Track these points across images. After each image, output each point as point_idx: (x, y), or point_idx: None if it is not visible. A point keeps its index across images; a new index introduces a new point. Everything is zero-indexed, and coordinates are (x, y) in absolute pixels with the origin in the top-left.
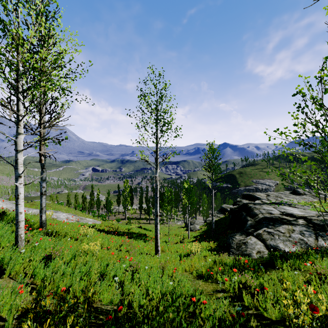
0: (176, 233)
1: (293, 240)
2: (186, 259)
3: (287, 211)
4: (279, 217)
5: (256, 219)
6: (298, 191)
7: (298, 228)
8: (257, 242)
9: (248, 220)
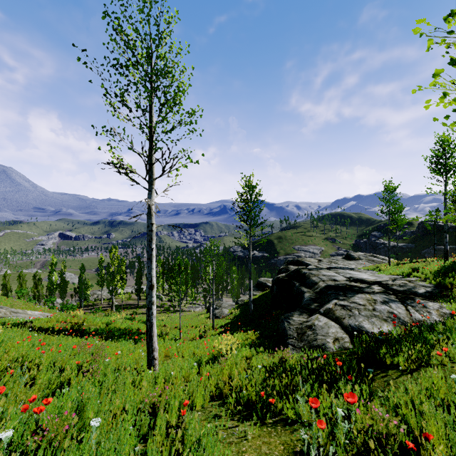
0: (193, 324)
1: (380, 315)
2: (210, 367)
3: (355, 276)
4: (347, 284)
5: (316, 290)
6: (352, 255)
7: (378, 297)
8: (329, 323)
9: (305, 292)
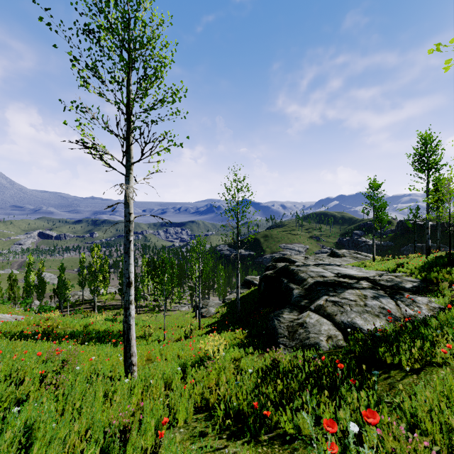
0: (178, 324)
1: (372, 310)
2: (196, 370)
3: (343, 272)
4: (336, 280)
5: (305, 286)
6: (337, 253)
7: (368, 292)
8: (320, 320)
9: (294, 289)
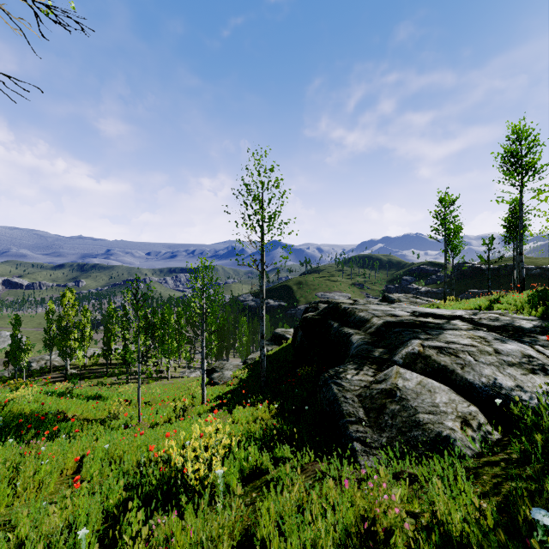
0: (175, 396)
1: (516, 361)
2: (156, 511)
3: (420, 311)
4: (415, 320)
5: (370, 329)
6: (391, 297)
7: (482, 333)
8: (426, 382)
9: (352, 334)
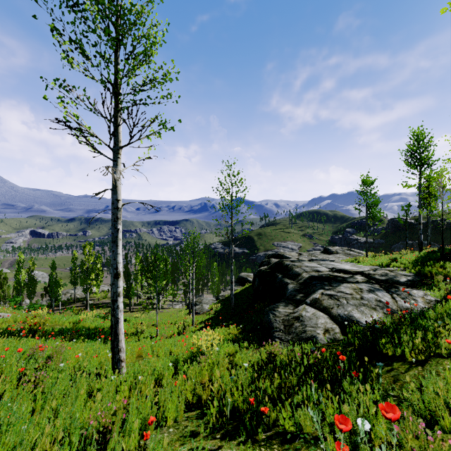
0: (171, 321)
1: (369, 303)
2: (188, 366)
3: (337, 267)
4: (330, 275)
5: (300, 281)
6: (330, 249)
7: (364, 286)
8: (317, 313)
9: (289, 283)
